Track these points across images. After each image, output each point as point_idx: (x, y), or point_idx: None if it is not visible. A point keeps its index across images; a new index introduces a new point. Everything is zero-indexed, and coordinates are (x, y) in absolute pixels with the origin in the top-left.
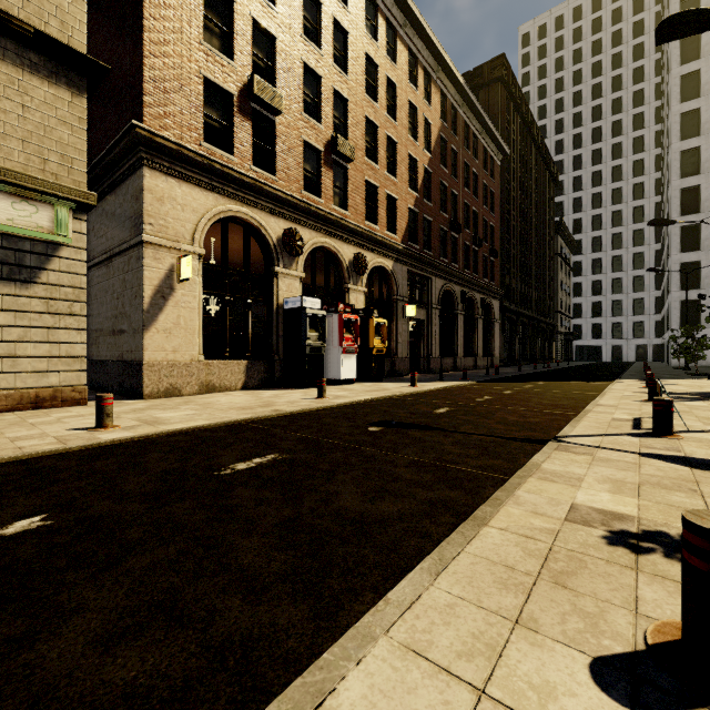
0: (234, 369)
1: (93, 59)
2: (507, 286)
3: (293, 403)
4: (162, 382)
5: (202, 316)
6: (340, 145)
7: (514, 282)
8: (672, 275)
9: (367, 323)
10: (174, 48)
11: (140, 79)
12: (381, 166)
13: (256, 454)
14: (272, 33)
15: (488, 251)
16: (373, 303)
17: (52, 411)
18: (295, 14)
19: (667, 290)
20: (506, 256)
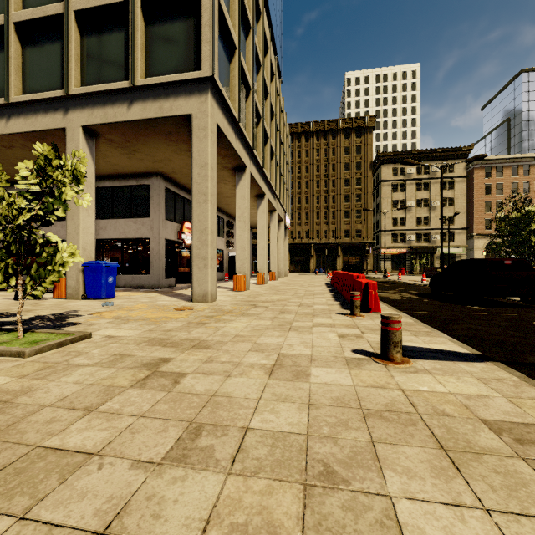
0: None
1: (467, 228)
2: None
3: None
4: None
5: None
6: None
7: None
8: None
9: None
10: (479, 217)
11: (473, 225)
12: None
13: None
14: (501, 201)
15: None
16: None
17: None
18: (508, 191)
19: None
20: None
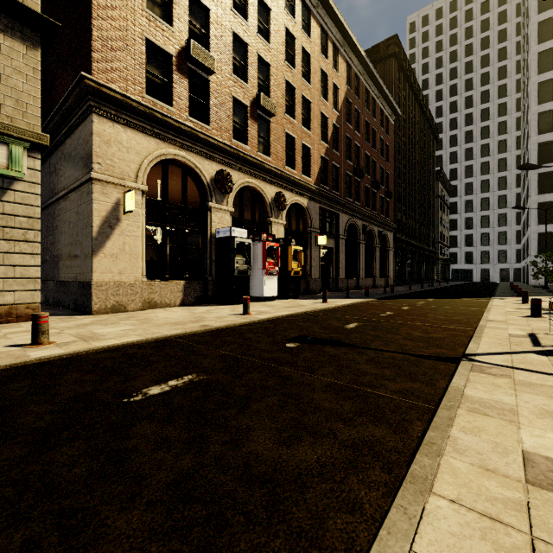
0: (173, 289)
1: (45, 16)
2: (399, 221)
3: (221, 318)
4: (109, 299)
5: (145, 243)
6: (263, 102)
7: (404, 218)
8: (531, 212)
9: (286, 250)
10: (120, 12)
11: (89, 38)
12: (297, 121)
13: (174, 374)
14: (206, 6)
15: (384, 192)
16: (291, 234)
17: (6, 326)
18: None
19: (526, 224)
20: (398, 197)
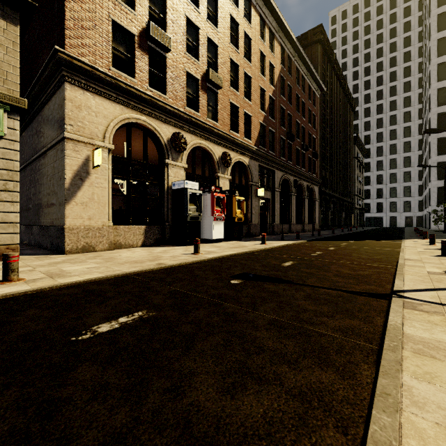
0: (136, 232)
1: None
2: (323, 177)
3: (175, 257)
4: (80, 241)
5: (112, 194)
6: (212, 76)
7: (327, 175)
8: (432, 170)
9: (231, 200)
10: None
11: (63, 17)
12: (240, 93)
13: (126, 311)
14: None
15: (311, 154)
16: (235, 187)
17: None
18: None
19: (427, 180)
20: (323, 158)
